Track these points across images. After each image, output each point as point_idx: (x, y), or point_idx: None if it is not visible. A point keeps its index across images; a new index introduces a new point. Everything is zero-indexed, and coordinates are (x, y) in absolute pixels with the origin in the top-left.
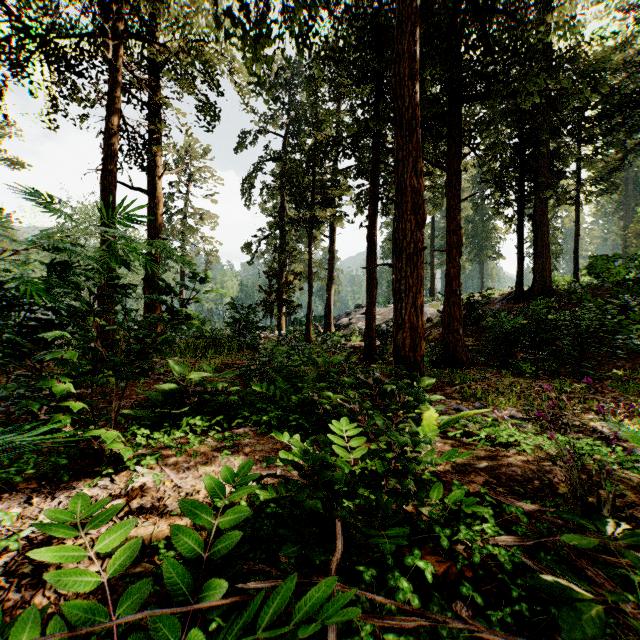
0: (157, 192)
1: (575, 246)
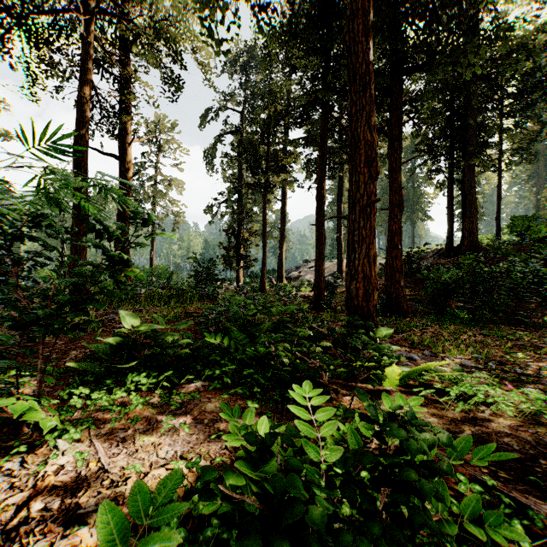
0: (127, 157)
1: (497, 208)
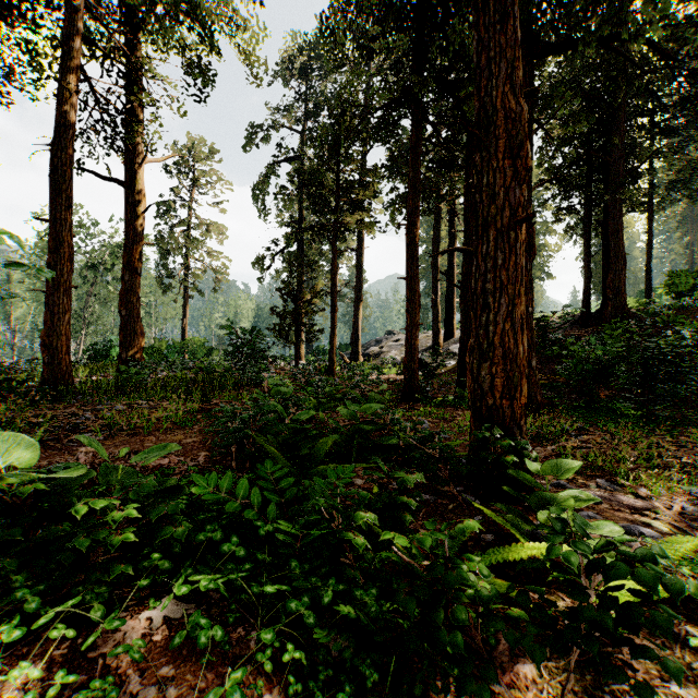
0: (137, 184)
1: (647, 261)
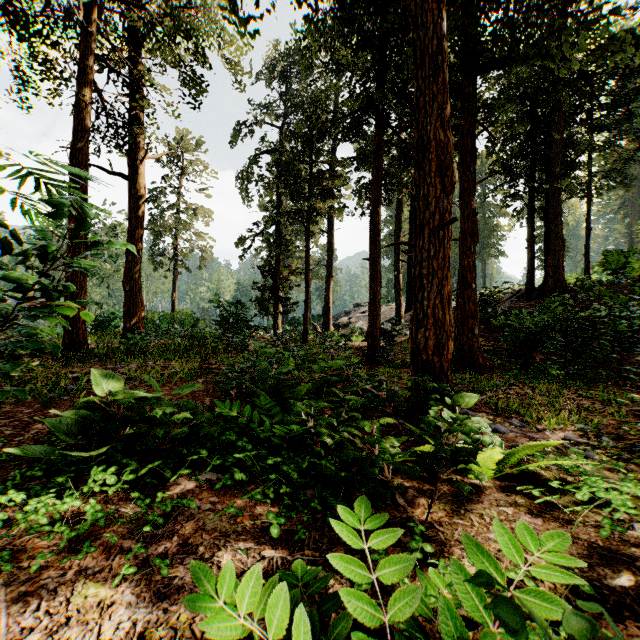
0: (139, 177)
1: (586, 241)
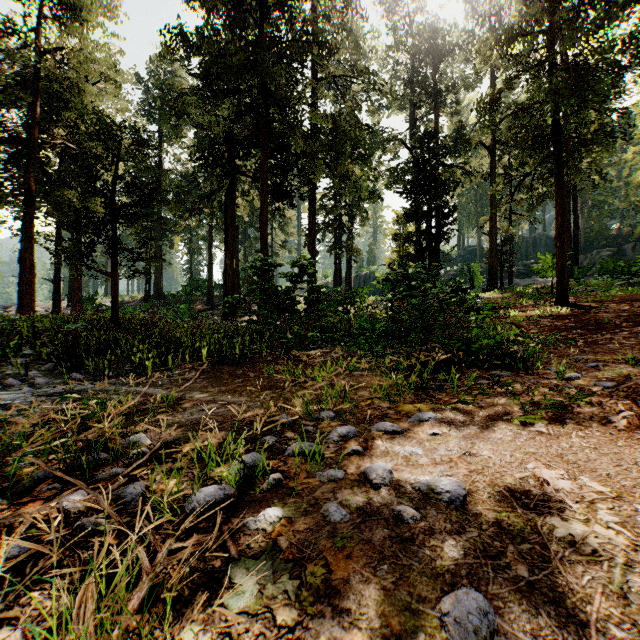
0: None
1: (191, 271)
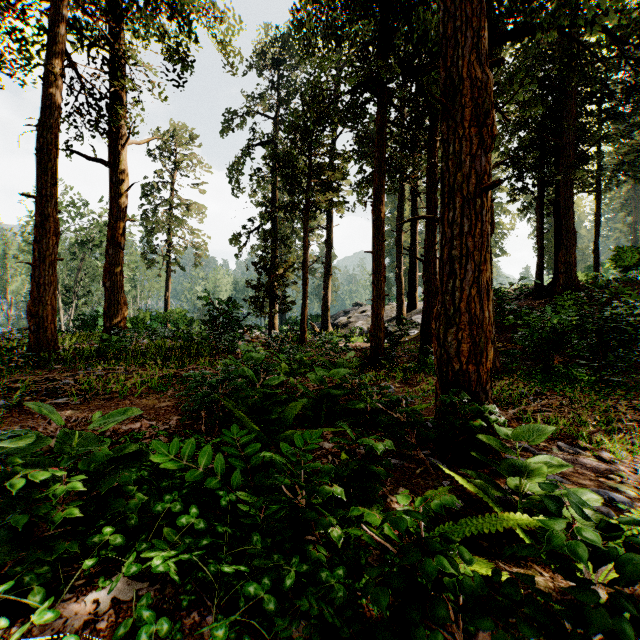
0: (121, 164)
1: (595, 238)
